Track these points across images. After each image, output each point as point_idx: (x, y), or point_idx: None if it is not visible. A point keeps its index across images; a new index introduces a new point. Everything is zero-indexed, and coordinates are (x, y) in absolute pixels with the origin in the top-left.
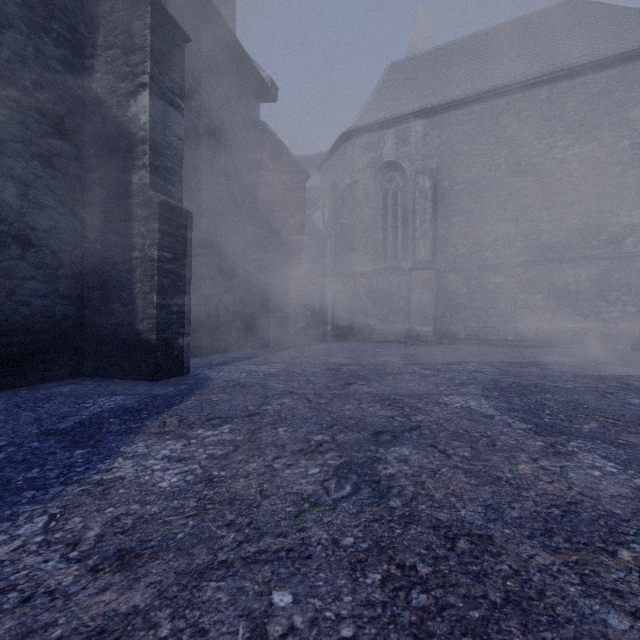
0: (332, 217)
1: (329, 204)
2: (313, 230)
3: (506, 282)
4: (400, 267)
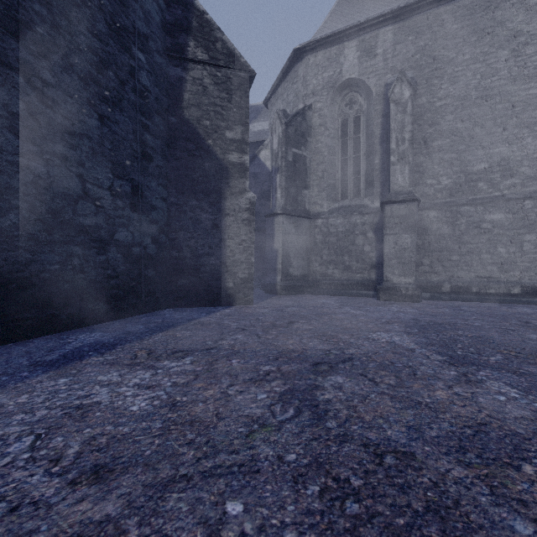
0: (282, 144)
1: (279, 129)
2: (260, 169)
3: (508, 219)
4: (364, 205)
